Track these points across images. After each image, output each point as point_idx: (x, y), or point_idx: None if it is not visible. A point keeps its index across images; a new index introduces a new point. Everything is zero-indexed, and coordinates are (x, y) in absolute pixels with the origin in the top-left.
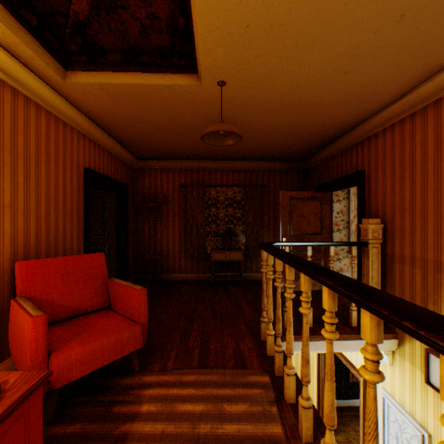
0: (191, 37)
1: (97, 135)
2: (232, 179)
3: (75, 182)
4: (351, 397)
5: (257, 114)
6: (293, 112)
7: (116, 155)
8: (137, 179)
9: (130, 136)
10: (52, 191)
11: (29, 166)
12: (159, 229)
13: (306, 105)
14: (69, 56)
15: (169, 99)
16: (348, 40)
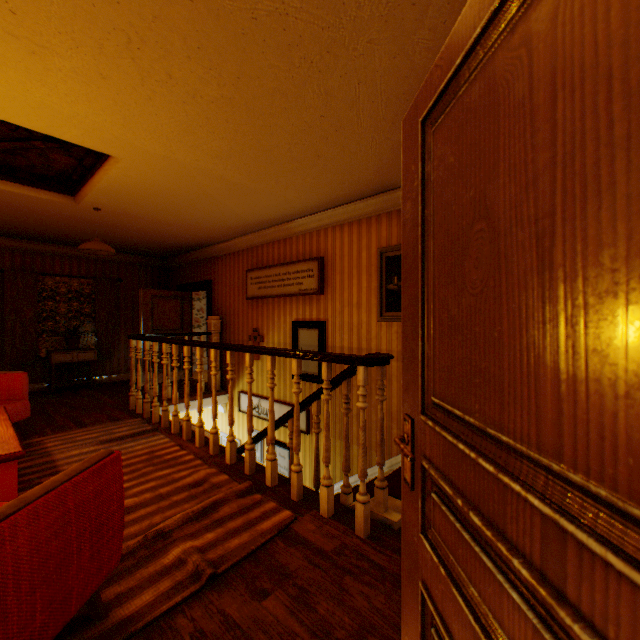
0: (80, 183)
1: None
2: (80, 268)
3: None
4: None
5: (125, 226)
6: (157, 231)
7: None
8: None
9: None
10: None
11: None
12: None
13: (168, 231)
14: None
15: (34, 202)
16: (191, 217)
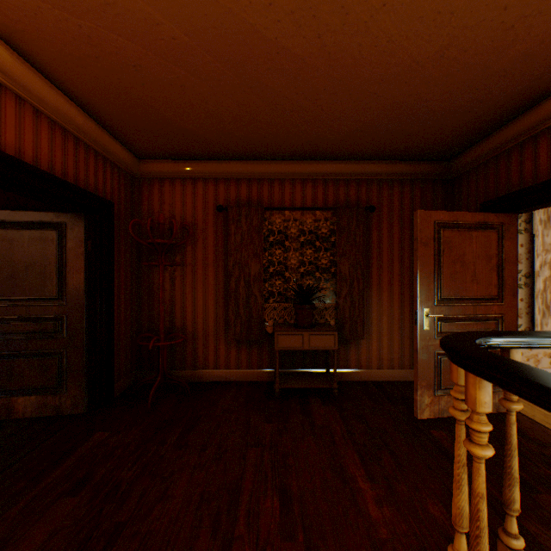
0: None
1: (3, 65)
2: (312, 196)
3: None
4: None
5: None
6: None
7: (78, 137)
8: (139, 196)
9: (96, 81)
10: None
11: None
12: (179, 287)
13: None
14: None
15: None
16: None
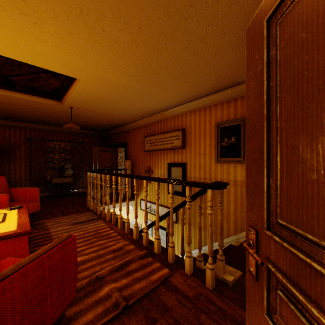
0: (63, 94)
1: None
2: (65, 137)
3: None
4: None
5: (85, 116)
6: (100, 118)
7: None
8: None
9: None
10: None
11: None
12: (8, 166)
13: (105, 117)
14: None
15: (43, 105)
16: (116, 110)
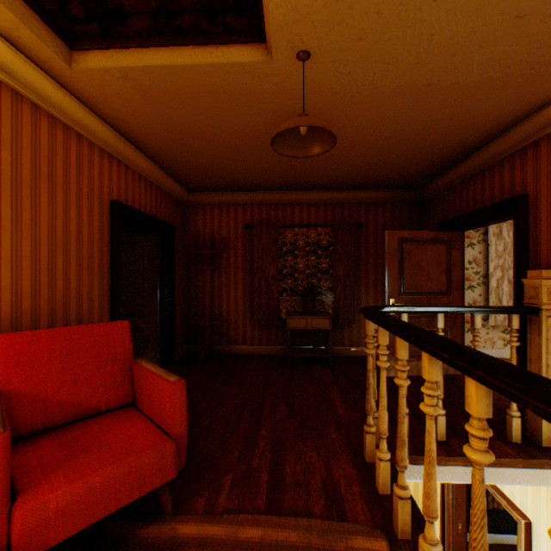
0: None
1: (129, 156)
2: (316, 216)
3: (97, 219)
4: (490, 530)
5: (357, 110)
6: (413, 104)
7: (157, 185)
8: (188, 218)
9: (175, 157)
10: (59, 230)
11: (20, 193)
12: (217, 285)
13: (437, 89)
14: (72, 25)
15: (224, 91)
16: None
